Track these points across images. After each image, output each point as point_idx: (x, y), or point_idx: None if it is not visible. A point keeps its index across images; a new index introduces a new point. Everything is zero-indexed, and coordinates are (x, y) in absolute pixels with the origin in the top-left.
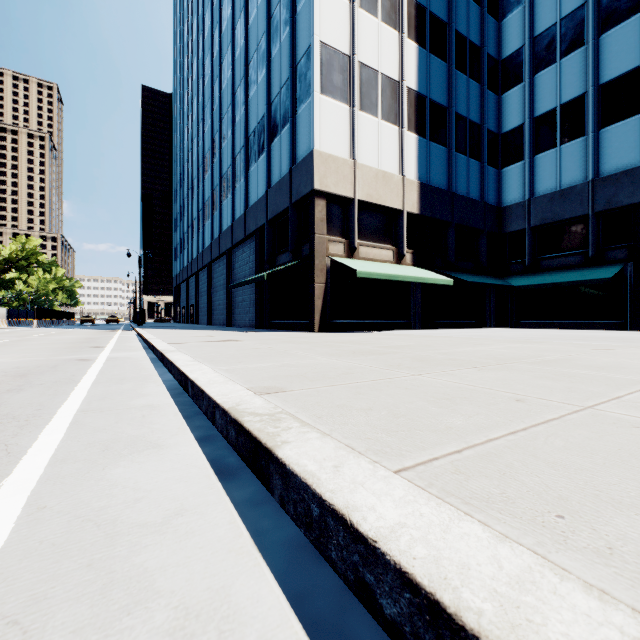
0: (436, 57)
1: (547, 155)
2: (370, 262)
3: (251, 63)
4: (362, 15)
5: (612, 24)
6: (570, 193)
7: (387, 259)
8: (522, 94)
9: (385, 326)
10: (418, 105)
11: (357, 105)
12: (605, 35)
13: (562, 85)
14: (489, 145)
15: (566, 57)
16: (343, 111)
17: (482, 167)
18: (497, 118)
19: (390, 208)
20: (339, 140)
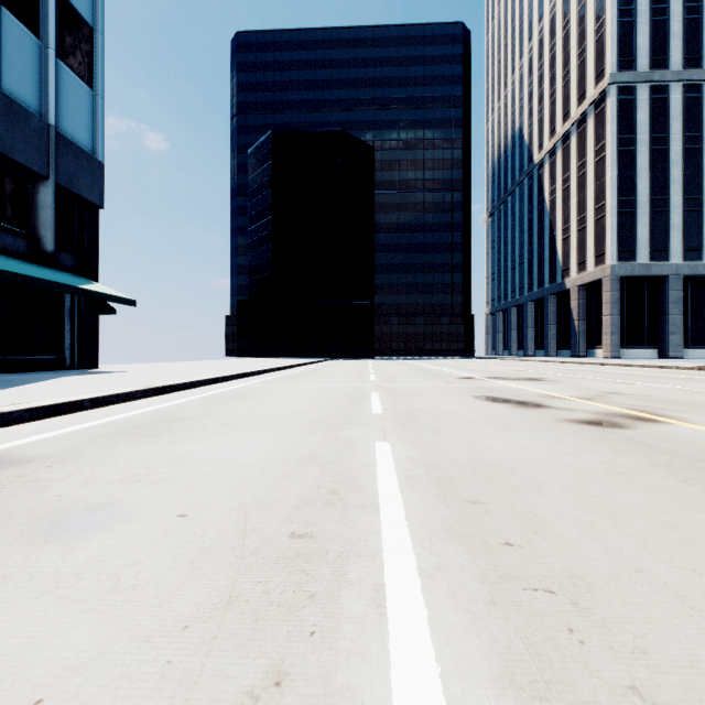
0: None
1: None
2: None
3: None
4: None
5: None
6: None
7: None
8: None
9: None
10: None
11: None
12: None
13: None
14: None
15: None
16: None
17: None
18: None
19: None
20: None
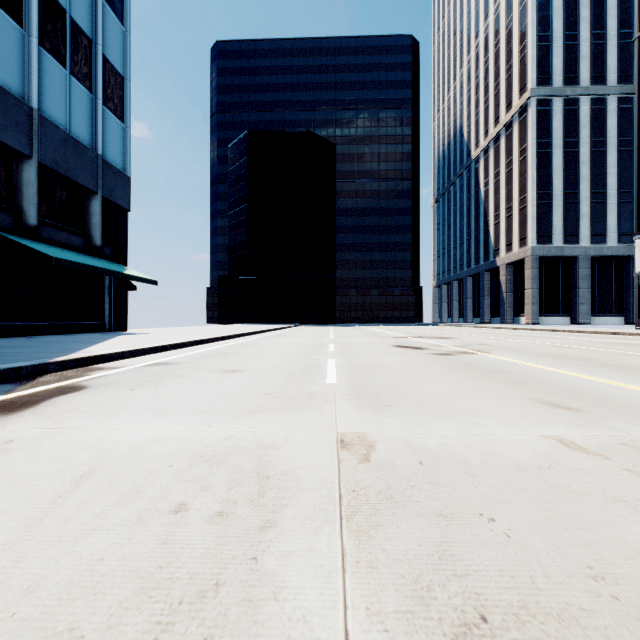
0: None
1: None
2: None
3: None
4: None
5: None
6: None
7: None
8: None
9: None
10: None
11: None
12: None
13: None
14: None
15: None
16: None
17: None
18: None
19: None
20: None
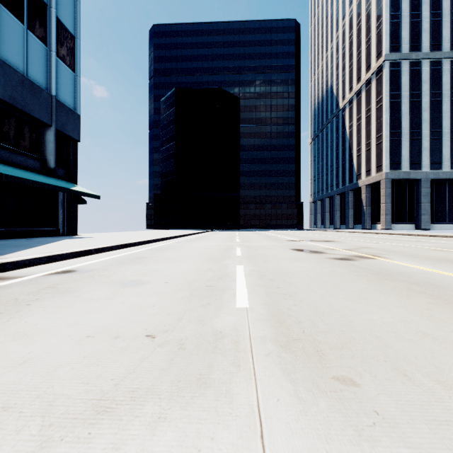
0: None
1: None
2: None
3: None
4: None
5: None
6: None
7: None
8: None
9: None
10: None
11: None
12: None
13: None
14: None
15: None
16: None
17: None
18: None
19: None
20: None
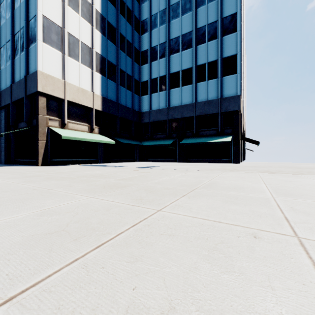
0: (111, 42)
1: (155, 95)
2: (74, 131)
3: (2, 5)
4: (70, 10)
5: (173, 53)
6: (162, 111)
7: (85, 130)
8: (148, 68)
9: (84, 162)
10: (101, 61)
11: (67, 53)
12: (171, 56)
13: (160, 69)
14: (136, 85)
15: (161, 59)
16: (58, 54)
17: (133, 94)
18: (139, 75)
19: (86, 106)
20: (55, 68)
